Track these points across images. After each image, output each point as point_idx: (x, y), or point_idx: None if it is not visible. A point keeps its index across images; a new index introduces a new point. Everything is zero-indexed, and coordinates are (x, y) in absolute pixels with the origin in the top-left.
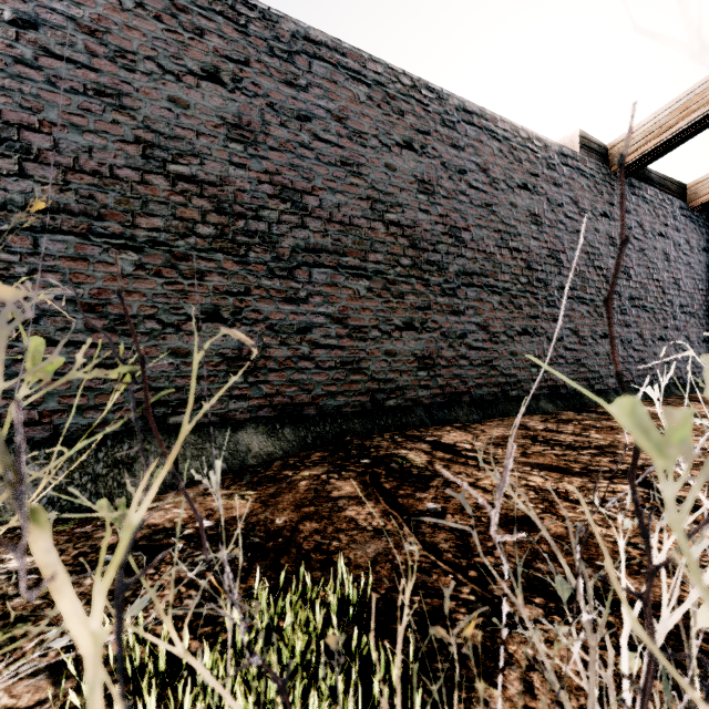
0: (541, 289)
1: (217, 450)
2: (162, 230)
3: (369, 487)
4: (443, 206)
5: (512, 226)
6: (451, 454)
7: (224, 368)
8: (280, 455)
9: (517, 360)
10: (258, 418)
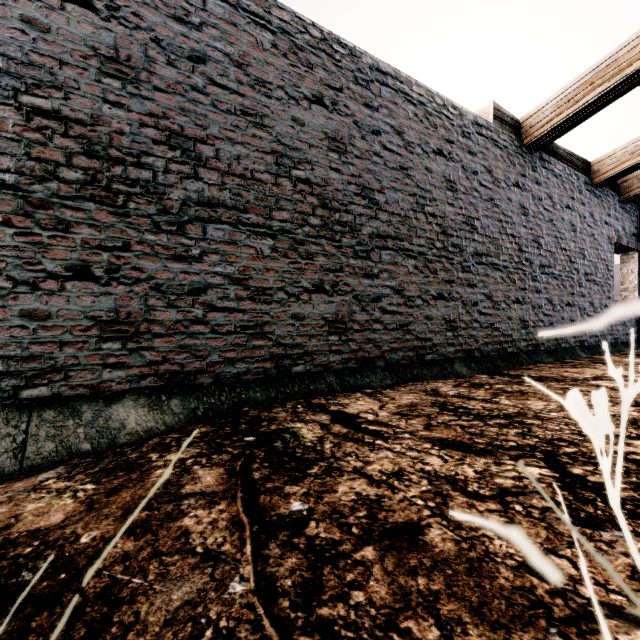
0: (456, 255)
1: (82, 427)
2: (12, 172)
3: (234, 478)
4: (356, 166)
5: (427, 191)
6: (349, 428)
7: (96, 333)
8: (162, 431)
9: (433, 324)
10: (140, 388)
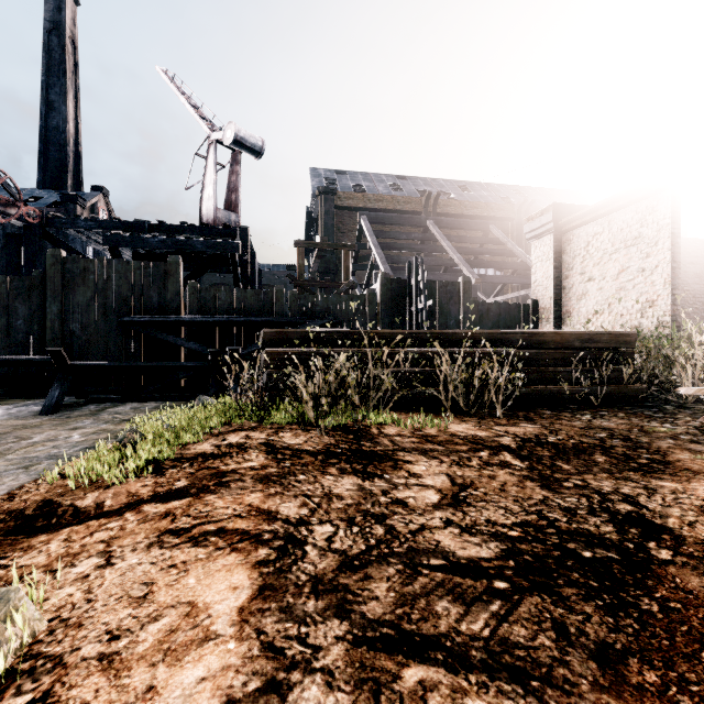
0: None
1: None
2: None
3: None
4: (703, 281)
5: None
6: None
7: None
8: None
9: None
10: None
